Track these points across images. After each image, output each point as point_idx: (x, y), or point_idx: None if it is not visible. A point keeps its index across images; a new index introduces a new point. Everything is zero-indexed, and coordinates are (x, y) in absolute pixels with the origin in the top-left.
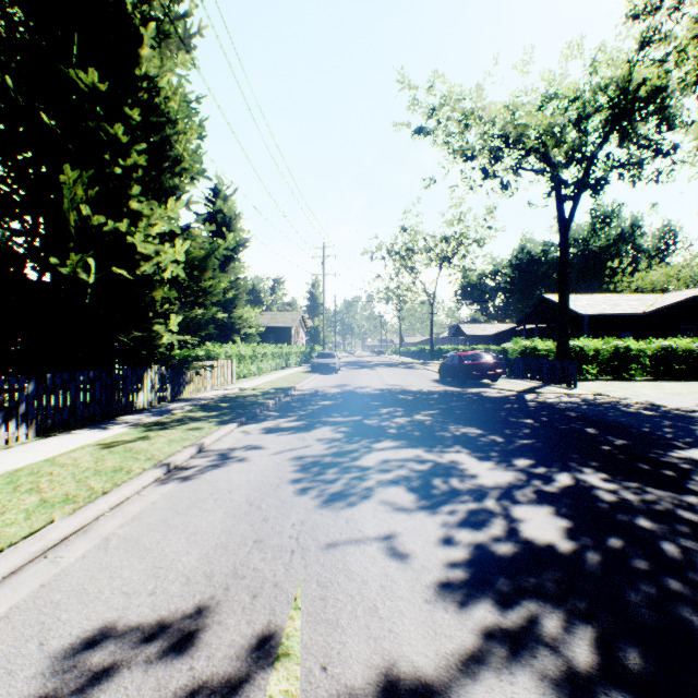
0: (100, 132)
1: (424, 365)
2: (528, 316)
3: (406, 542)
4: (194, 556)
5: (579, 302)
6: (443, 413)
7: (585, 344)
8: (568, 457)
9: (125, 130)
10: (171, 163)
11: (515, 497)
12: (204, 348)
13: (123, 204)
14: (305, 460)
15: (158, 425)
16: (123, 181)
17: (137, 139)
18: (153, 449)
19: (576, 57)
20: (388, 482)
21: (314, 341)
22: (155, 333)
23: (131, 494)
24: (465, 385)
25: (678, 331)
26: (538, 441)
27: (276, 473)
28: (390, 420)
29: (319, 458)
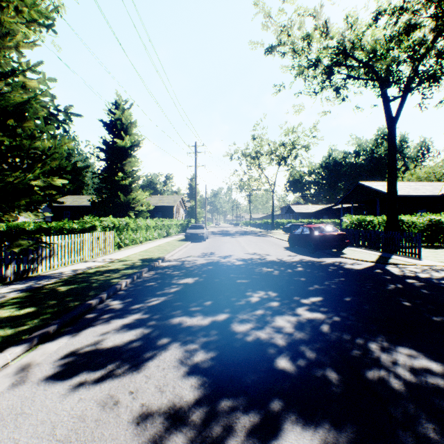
0: None
1: (270, 234)
2: (345, 198)
3: None
4: None
5: None
6: (331, 304)
7: (405, 218)
8: None
9: None
10: None
11: None
12: (83, 221)
13: None
14: None
15: None
16: None
17: None
18: None
19: None
20: None
21: (191, 217)
22: None
23: None
24: (316, 254)
25: None
26: None
27: None
28: (270, 323)
29: None
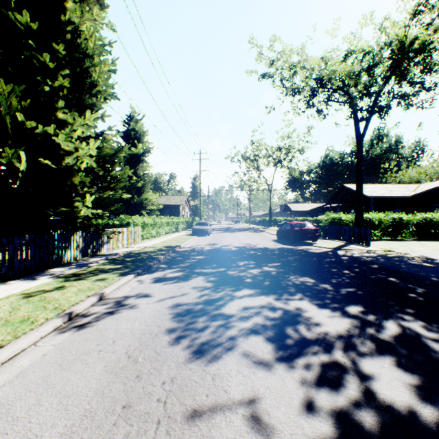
0: (33, 60)
1: (266, 230)
2: (333, 198)
3: (270, 408)
4: (57, 431)
5: (367, 189)
6: (283, 265)
7: (373, 216)
8: (387, 304)
9: (55, 61)
10: (88, 85)
11: (358, 348)
12: (119, 219)
13: (52, 114)
14: (182, 308)
15: (75, 276)
16: (53, 98)
17: (63, 67)
18: (62, 299)
19: (368, 24)
20: (248, 331)
21: (195, 214)
22: (76, 208)
23: (27, 346)
24: (295, 244)
25: (432, 207)
26: (358, 289)
27: (156, 321)
28: (246, 271)
29: (192, 306)
